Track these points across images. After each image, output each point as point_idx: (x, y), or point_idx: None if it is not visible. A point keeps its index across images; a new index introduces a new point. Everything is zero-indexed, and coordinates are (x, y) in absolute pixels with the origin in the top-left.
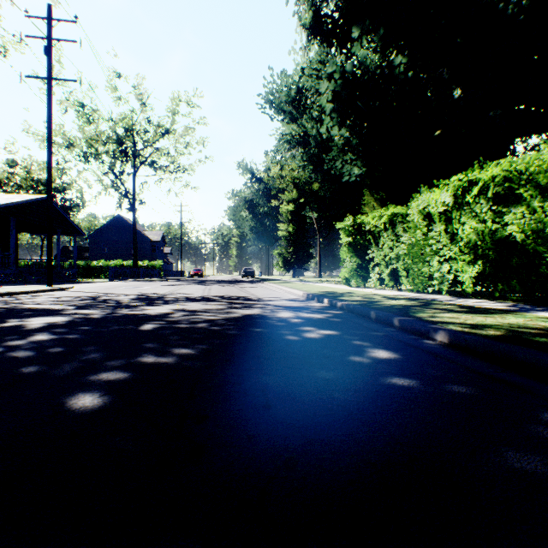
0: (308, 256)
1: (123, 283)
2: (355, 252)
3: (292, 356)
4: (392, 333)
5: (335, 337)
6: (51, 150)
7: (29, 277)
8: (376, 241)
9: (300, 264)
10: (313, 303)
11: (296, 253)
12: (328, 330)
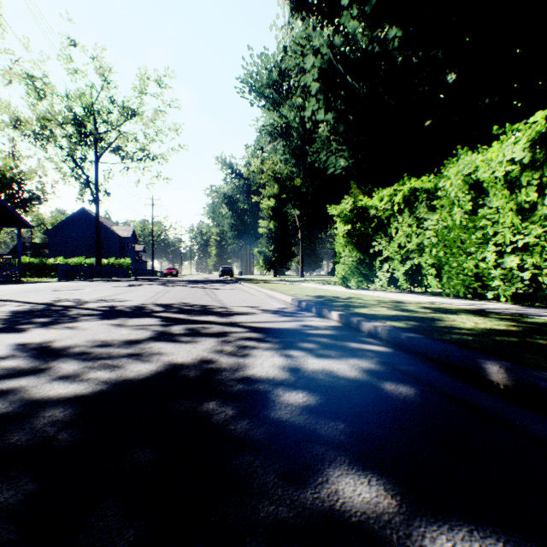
0: (290, 254)
1: (67, 284)
2: (356, 243)
3: None
4: None
5: None
6: None
7: None
8: (384, 228)
9: (281, 262)
10: (313, 319)
11: (278, 251)
12: (470, 532)
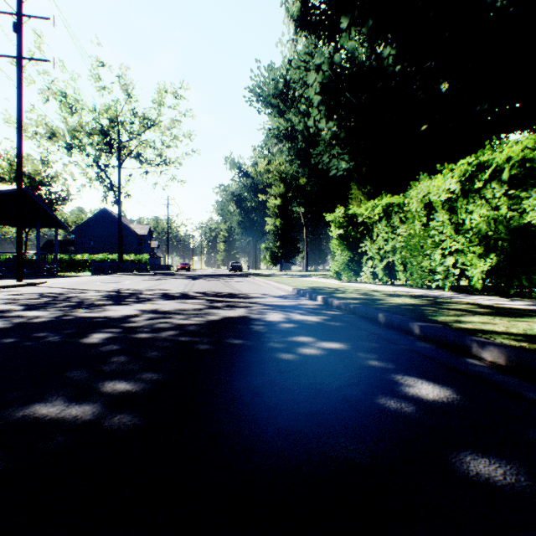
0: (295, 250)
1: (104, 278)
2: (347, 244)
3: (288, 398)
4: (416, 346)
5: (343, 355)
6: (21, 134)
7: (5, 272)
8: (369, 233)
9: (287, 258)
10: (305, 301)
11: (283, 247)
12: (331, 342)
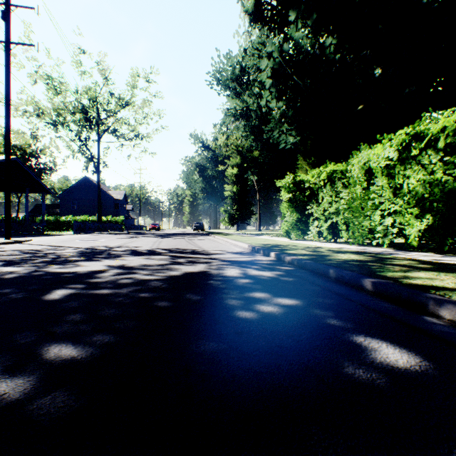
0: (250, 213)
1: (84, 236)
2: (295, 207)
3: (246, 367)
4: (371, 302)
5: (301, 313)
6: (9, 110)
7: None
8: (315, 197)
9: (243, 219)
10: (260, 257)
11: (240, 210)
12: (287, 298)
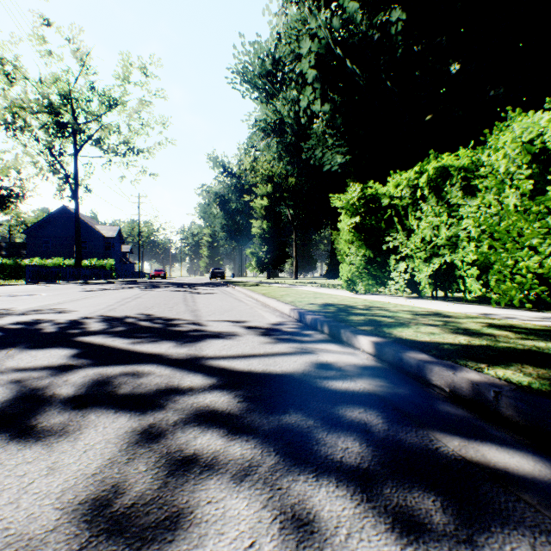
0: (284, 256)
1: (29, 288)
2: (365, 239)
3: None
4: None
5: None
6: None
7: None
8: (399, 221)
9: (275, 264)
10: (328, 349)
11: (271, 252)
12: None
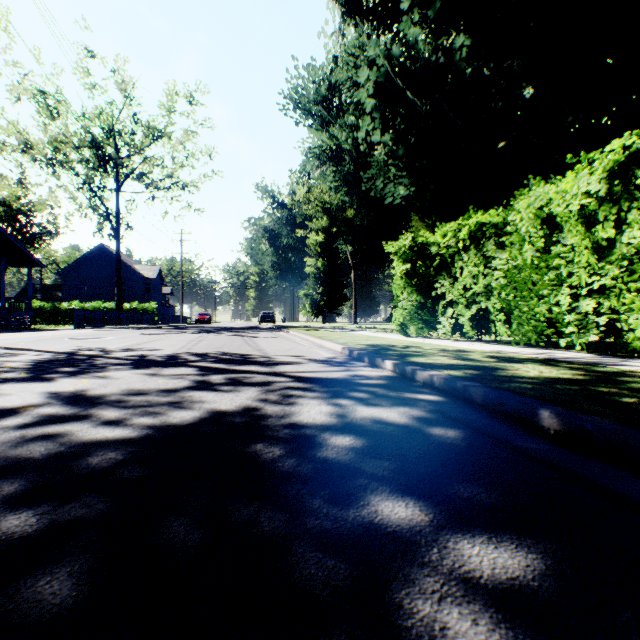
0: (342, 298)
1: (85, 332)
2: (416, 285)
3: None
4: None
5: None
6: None
7: None
8: (447, 268)
9: (331, 307)
10: (365, 369)
11: (327, 293)
12: (489, 538)
